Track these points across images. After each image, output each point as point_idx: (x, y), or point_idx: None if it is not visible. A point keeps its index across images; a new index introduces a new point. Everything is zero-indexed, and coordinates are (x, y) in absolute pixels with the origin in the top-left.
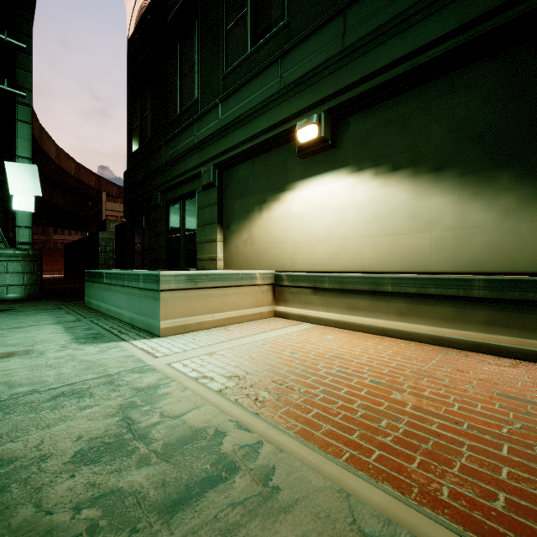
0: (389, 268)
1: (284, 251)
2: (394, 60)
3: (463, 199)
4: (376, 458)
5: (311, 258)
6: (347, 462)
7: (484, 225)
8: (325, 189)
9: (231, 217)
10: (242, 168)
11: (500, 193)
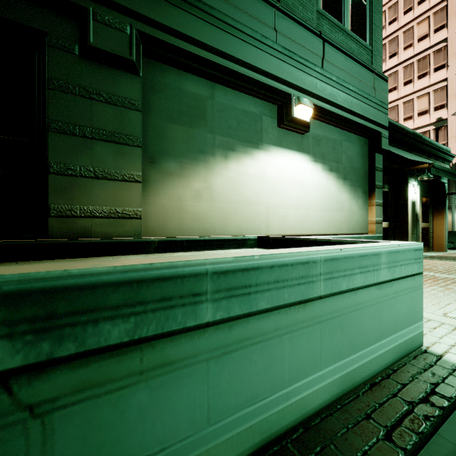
0: (329, 232)
1: (258, 214)
2: (345, 107)
3: (351, 197)
4: None
5: (285, 222)
6: None
7: (355, 211)
8: (295, 164)
9: (163, 147)
10: (190, 80)
11: (359, 198)
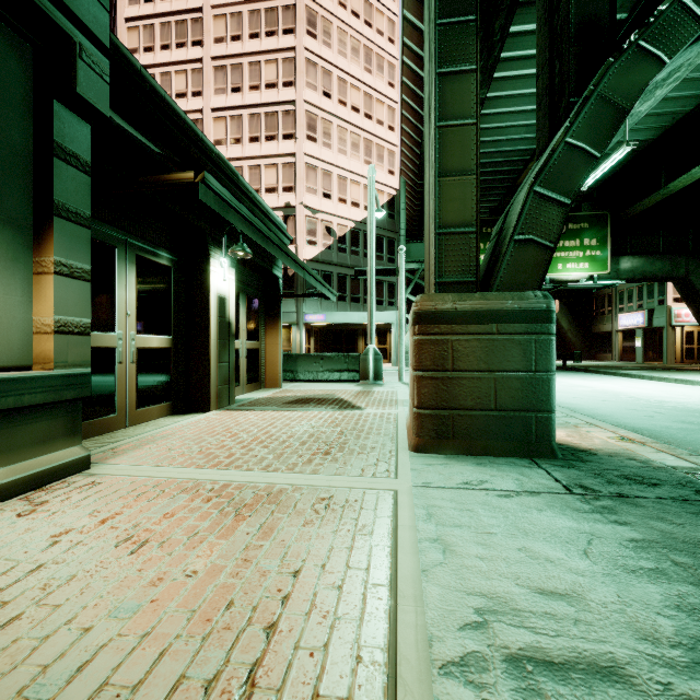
0: None
1: None
2: None
3: None
4: (360, 567)
5: None
6: (386, 581)
7: None
8: None
9: None
10: None
11: None
